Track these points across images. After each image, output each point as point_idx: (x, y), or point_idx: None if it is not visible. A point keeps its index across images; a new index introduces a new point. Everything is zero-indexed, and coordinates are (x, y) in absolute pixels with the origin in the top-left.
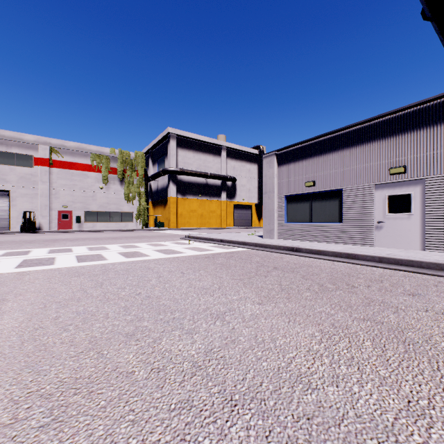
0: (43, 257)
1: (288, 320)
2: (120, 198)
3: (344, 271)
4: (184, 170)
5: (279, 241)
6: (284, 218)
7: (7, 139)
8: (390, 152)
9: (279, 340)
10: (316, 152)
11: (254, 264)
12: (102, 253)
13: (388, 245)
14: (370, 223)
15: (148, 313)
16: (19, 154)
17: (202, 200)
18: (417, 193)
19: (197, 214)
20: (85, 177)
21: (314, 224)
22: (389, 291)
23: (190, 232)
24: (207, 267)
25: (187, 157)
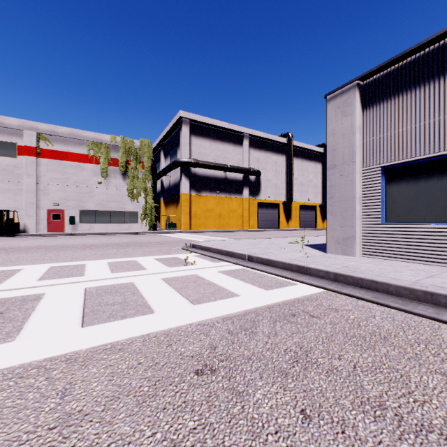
0: None
1: None
2: (122, 195)
3: None
4: (199, 161)
5: (380, 263)
6: (378, 215)
7: None
8: None
9: None
10: None
11: None
12: None
13: None
14: None
15: None
16: (0, 141)
17: (221, 197)
18: None
19: (214, 214)
20: (80, 169)
21: None
22: None
23: (203, 236)
24: None
25: (203, 147)
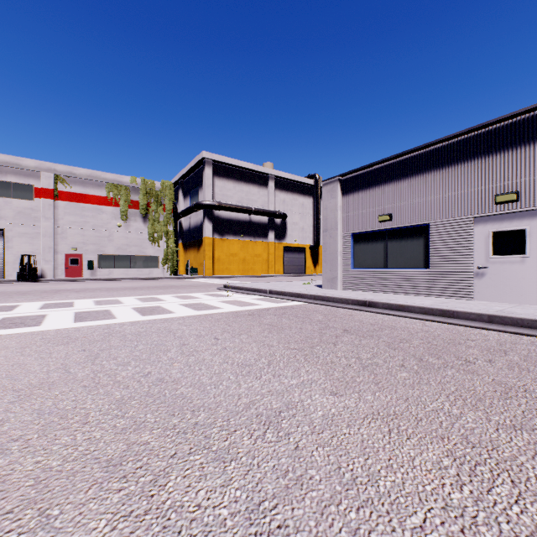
0: (30, 314)
1: (387, 428)
2: (143, 239)
3: (444, 336)
4: (223, 204)
5: (345, 292)
6: (350, 263)
7: (1, 165)
8: (496, 174)
9: (383, 477)
10: (393, 176)
11: (316, 325)
12: (111, 309)
13: (493, 298)
14: (467, 269)
15: (154, 414)
16: (17, 183)
17: (245, 241)
18: (535, 229)
19: (238, 259)
20: (99, 212)
21: (391, 270)
22: (525, 369)
23: (229, 281)
24: (250, 329)
25: (226, 188)
